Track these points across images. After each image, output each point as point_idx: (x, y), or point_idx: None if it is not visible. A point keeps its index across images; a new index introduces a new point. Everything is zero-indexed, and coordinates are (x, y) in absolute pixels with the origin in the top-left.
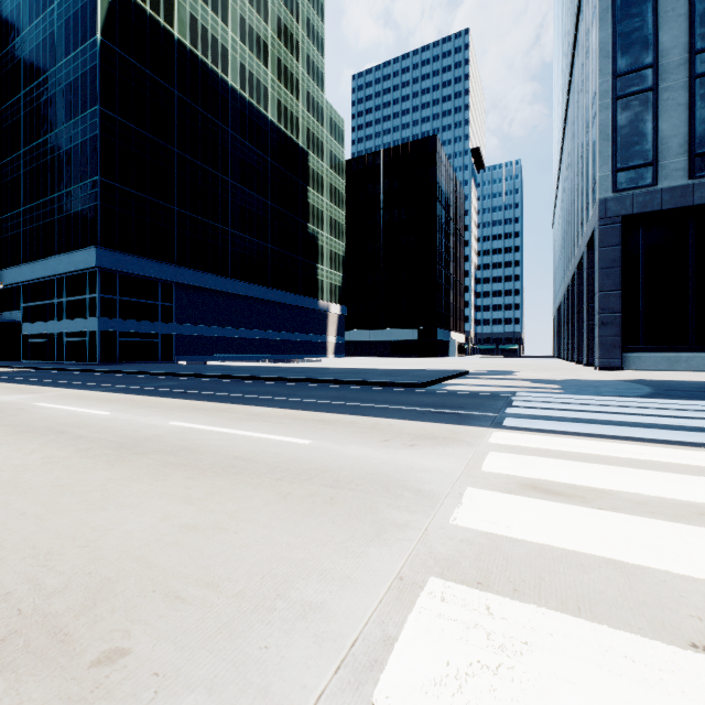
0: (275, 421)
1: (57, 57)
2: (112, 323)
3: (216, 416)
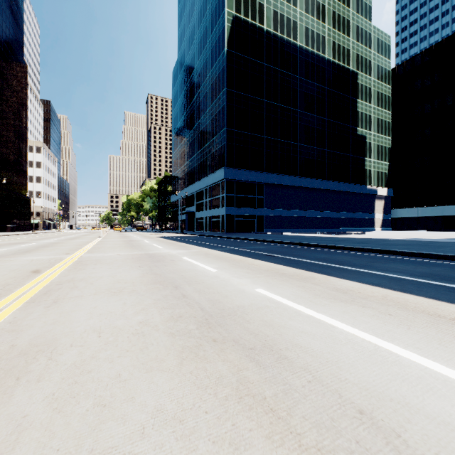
0: (377, 308)
1: (208, 71)
2: (232, 210)
3: (299, 287)
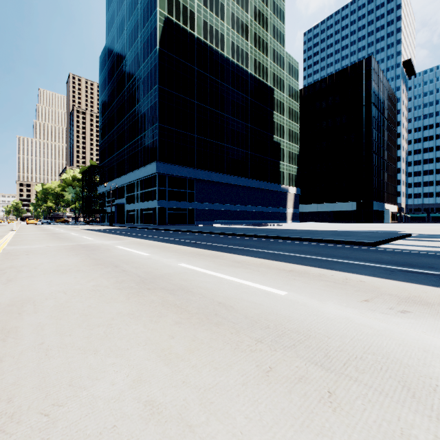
0: (253, 268)
1: (140, 65)
2: (164, 203)
3: (210, 261)
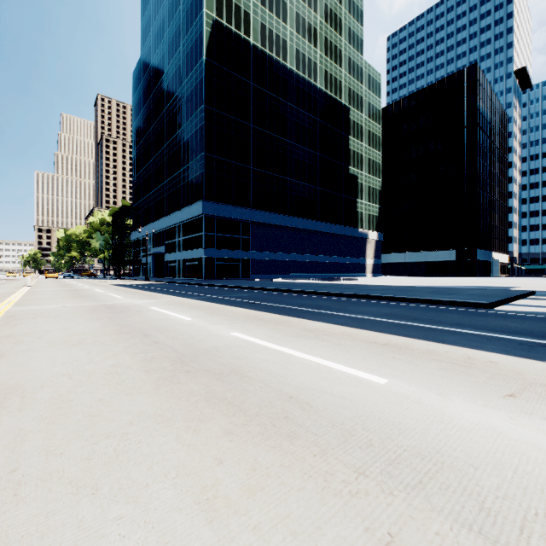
0: (333, 340)
1: (182, 80)
2: (212, 252)
3: (273, 329)
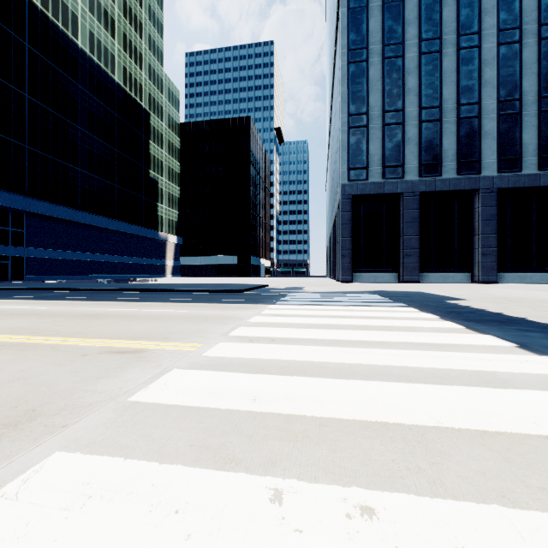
0: (162, 306)
1: None
2: None
3: (124, 306)
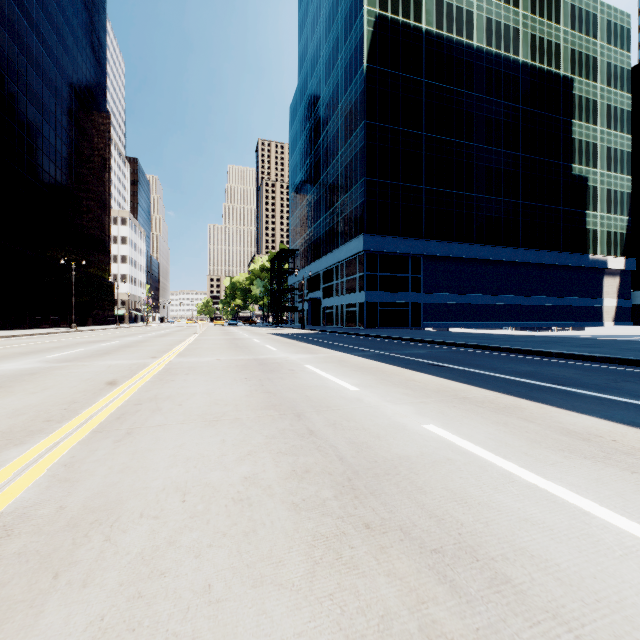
0: None
1: (340, 99)
2: (374, 295)
3: (499, 425)
